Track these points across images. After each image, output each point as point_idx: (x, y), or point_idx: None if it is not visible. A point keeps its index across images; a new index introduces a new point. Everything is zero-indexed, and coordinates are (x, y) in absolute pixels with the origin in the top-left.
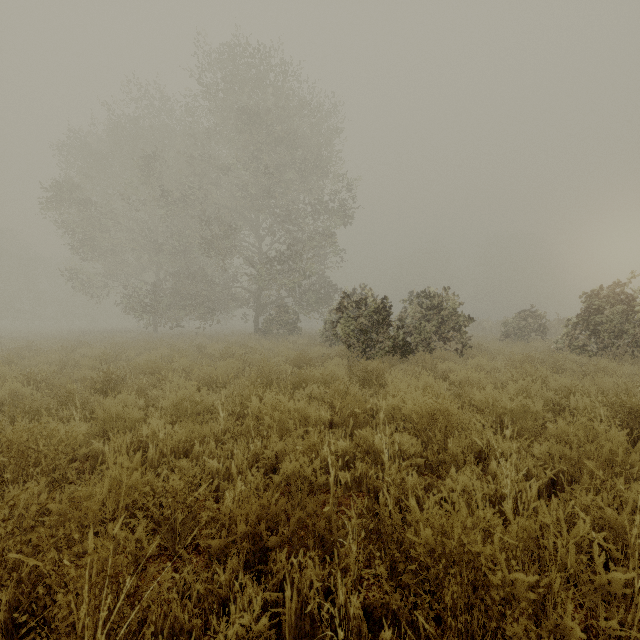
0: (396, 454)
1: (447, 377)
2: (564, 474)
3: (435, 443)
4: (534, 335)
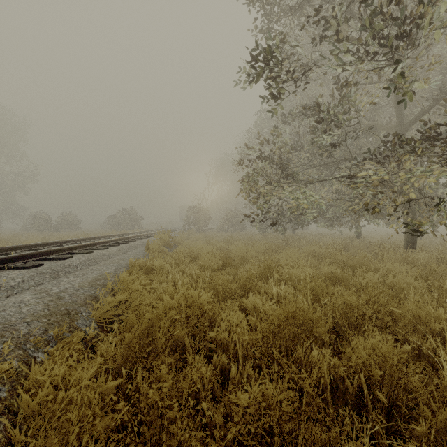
0: None
1: None
2: None
3: None
4: None
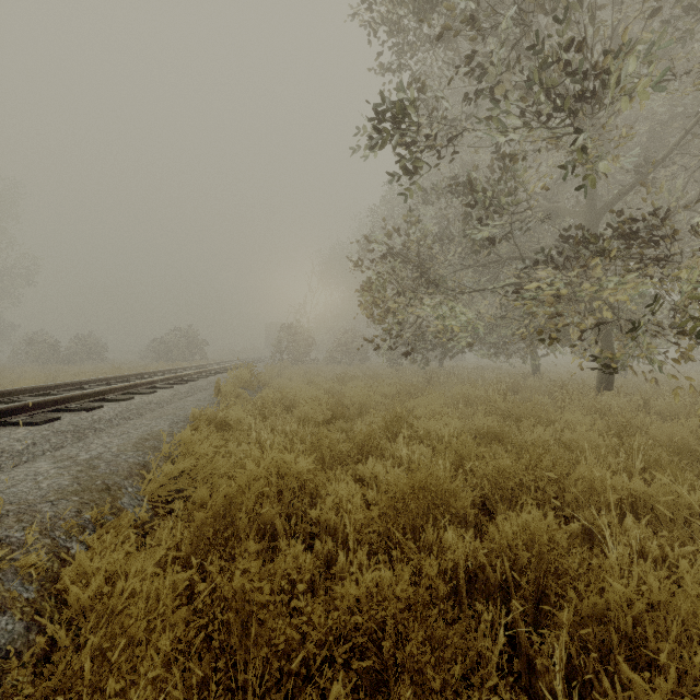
0: None
1: None
2: None
3: None
4: None
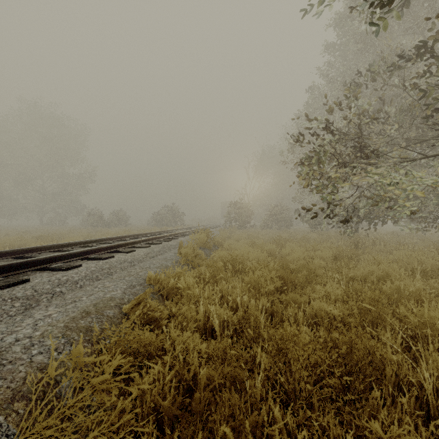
0: None
1: None
2: None
3: None
4: None
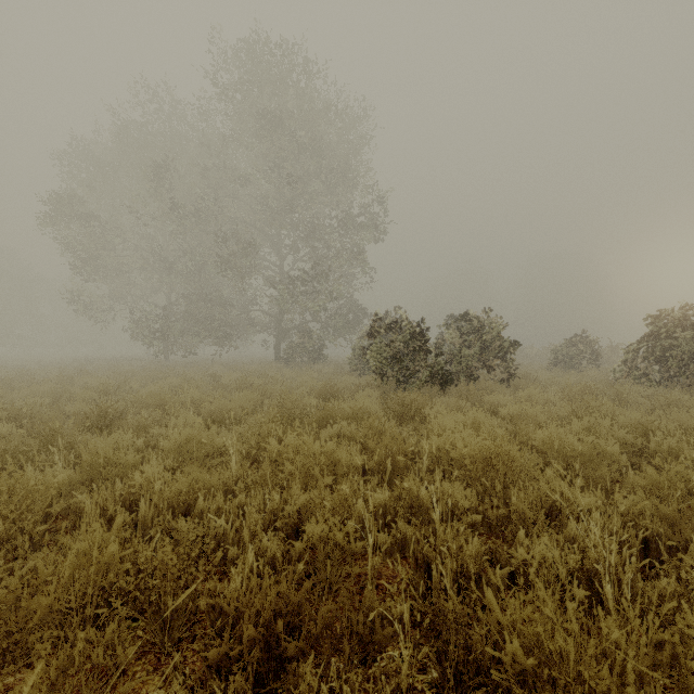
0: (449, 511)
1: (495, 411)
2: (659, 537)
3: (492, 494)
4: (585, 363)
